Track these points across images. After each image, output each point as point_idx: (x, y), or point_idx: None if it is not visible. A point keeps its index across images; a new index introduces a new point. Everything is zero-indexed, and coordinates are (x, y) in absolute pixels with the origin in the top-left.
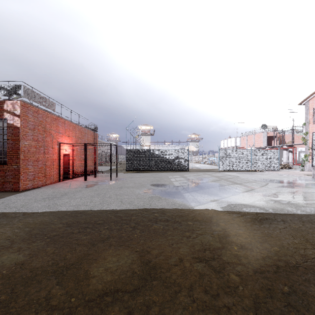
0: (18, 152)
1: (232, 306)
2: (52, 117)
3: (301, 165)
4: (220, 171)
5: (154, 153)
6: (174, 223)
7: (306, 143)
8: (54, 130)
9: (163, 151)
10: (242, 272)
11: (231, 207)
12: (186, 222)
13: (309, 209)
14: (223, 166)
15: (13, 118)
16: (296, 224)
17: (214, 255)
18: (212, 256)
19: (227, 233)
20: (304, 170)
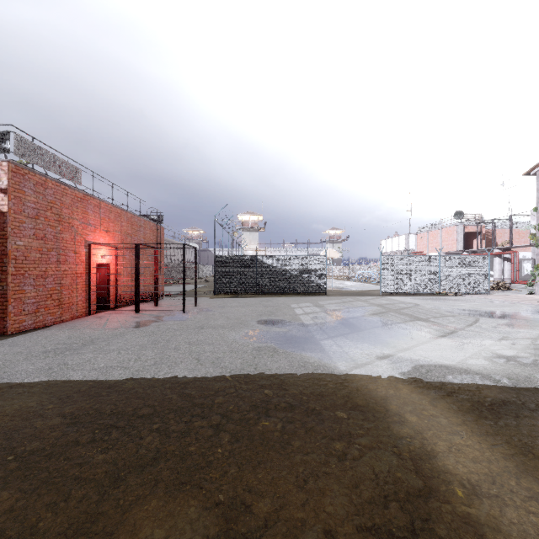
0: (4, 260)
1: None
2: (75, 196)
3: (530, 283)
4: (383, 294)
5: (264, 262)
6: (307, 414)
7: (538, 244)
8: (79, 219)
9: (280, 258)
10: None
11: (421, 373)
12: (333, 413)
13: None
14: (388, 286)
15: None
16: None
17: (413, 519)
18: (407, 523)
19: (429, 444)
20: (534, 292)
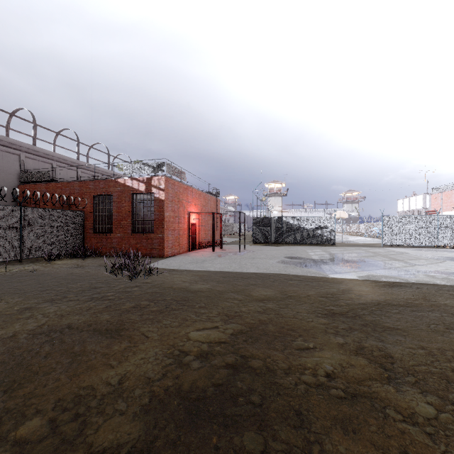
0: (163, 222)
1: (335, 309)
2: (184, 187)
3: None
4: (385, 246)
5: (287, 221)
6: (307, 282)
7: None
8: (185, 199)
9: (299, 219)
10: (350, 303)
11: (368, 277)
12: (318, 282)
13: None
14: (388, 239)
15: (158, 192)
16: (429, 290)
17: (334, 296)
18: (332, 296)
19: (352, 289)
20: None
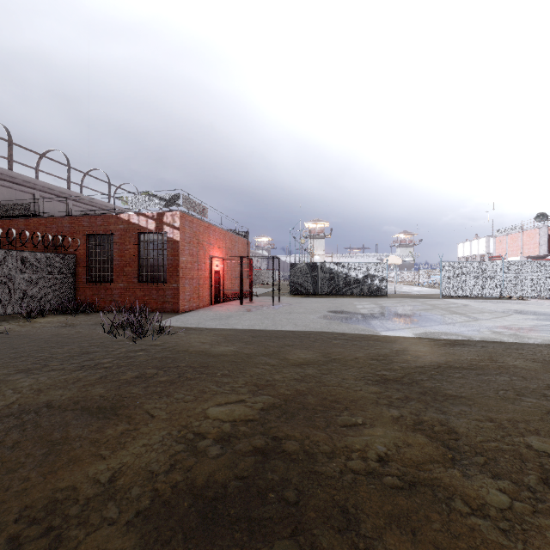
0: (178, 269)
1: (388, 374)
2: (205, 226)
3: None
4: (444, 297)
5: (331, 268)
6: (354, 341)
7: None
8: (206, 241)
9: (345, 265)
10: (406, 366)
11: (426, 334)
12: (367, 341)
13: (533, 340)
14: (448, 290)
15: (172, 231)
16: (495, 349)
17: (386, 358)
18: (384, 358)
19: (407, 350)
20: None
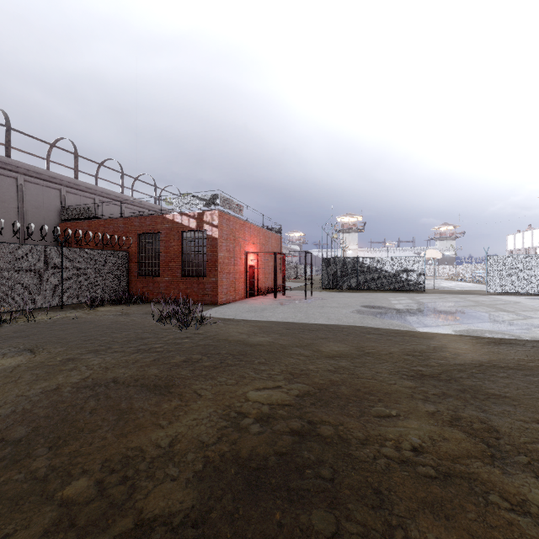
0: (216, 264)
1: (424, 370)
2: (240, 223)
3: None
4: (490, 293)
5: (365, 263)
6: (389, 336)
7: None
8: (242, 237)
9: (379, 259)
10: (444, 363)
11: (467, 331)
12: (402, 337)
13: None
14: (495, 285)
15: (211, 229)
16: None
17: (423, 354)
18: (420, 354)
19: (446, 347)
20: None
